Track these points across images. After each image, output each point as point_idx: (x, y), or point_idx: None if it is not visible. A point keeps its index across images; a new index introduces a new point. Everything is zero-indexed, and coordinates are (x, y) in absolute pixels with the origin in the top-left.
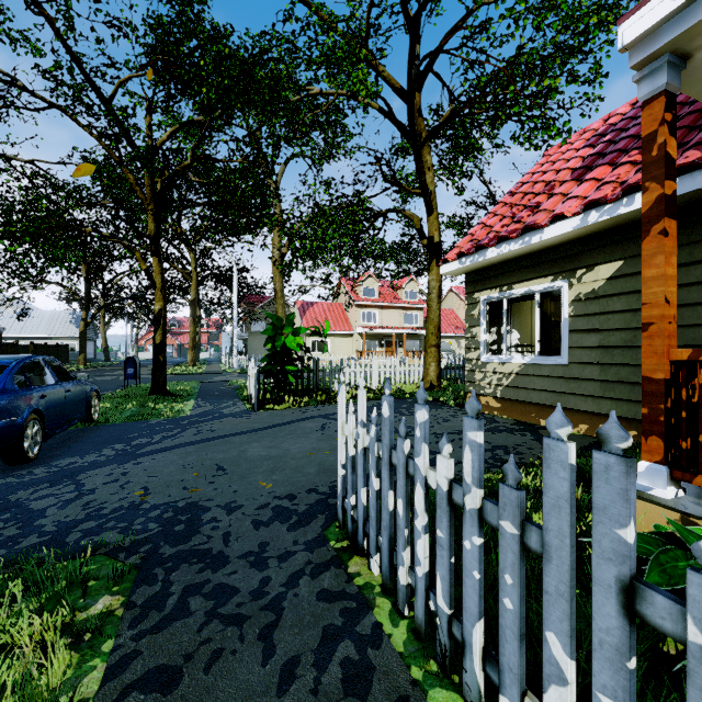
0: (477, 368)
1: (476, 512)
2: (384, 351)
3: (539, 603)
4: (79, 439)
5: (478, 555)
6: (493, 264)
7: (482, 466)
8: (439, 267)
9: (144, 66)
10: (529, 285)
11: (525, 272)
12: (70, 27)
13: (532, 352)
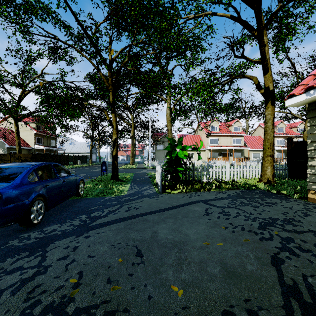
0: None
1: None
2: (222, 158)
3: None
4: (68, 208)
5: None
6: None
7: None
8: (273, 105)
9: (106, 16)
10: None
11: None
12: None
13: None
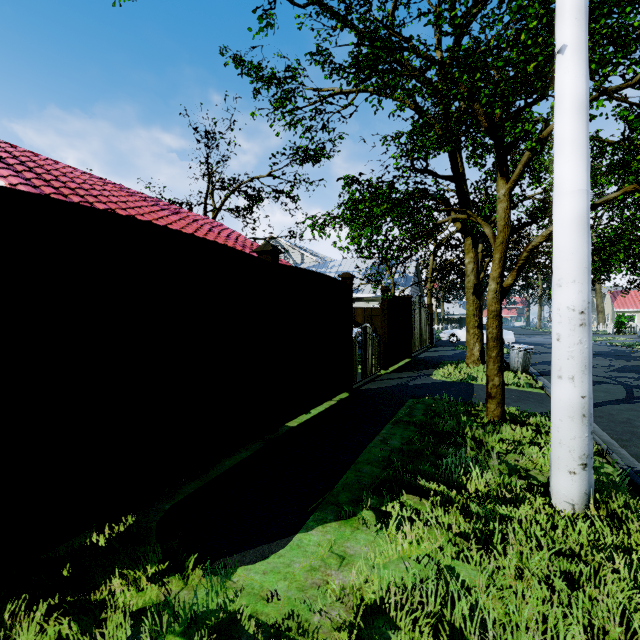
0: None
1: None
2: None
3: None
4: None
5: None
6: None
7: None
8: None
9: None
10: None
11: None
12: None
13: None
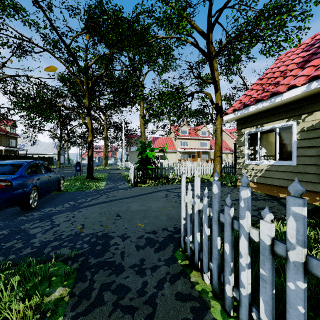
0: (243, 167)
1: (301, 265)
2: (191, 159)
3: (318, 314)
4: (54, 199)
5: (303, 296)
6: (252, 114)
7: (305, 232)
8: (221, 118)
9: (83, 29)
10: (273, 124)
11: (271, 117)
12: (50, 9)
13: (272, 159)
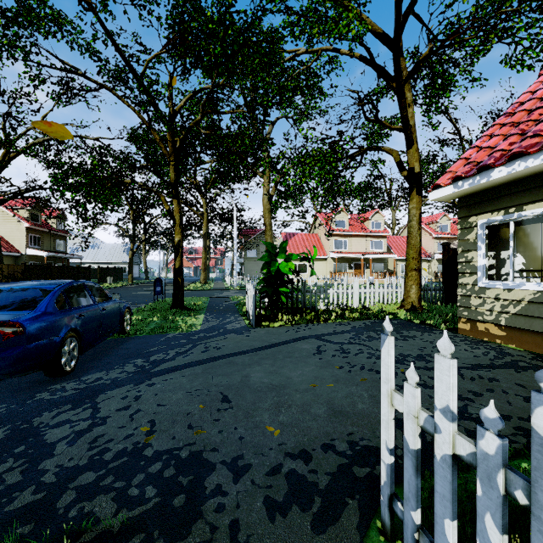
0: (473, 293)
1: None
2: (353, 272)
3: None
4: (111, 351)
5: None
6: (494, 186)
7: None
8: (419, 195)
9: (165, 44)
10: None
11: (542, 191)
12: (103, 2)
13: (539, 277)
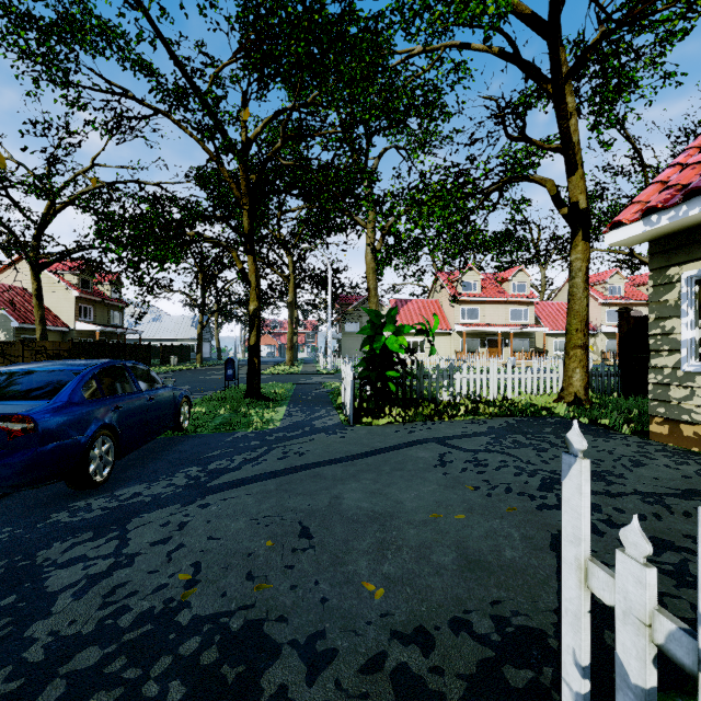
0: (675, 380)
1: None
2: (487, 351)
3: None
4: (160, 454)
5: None
6: None
7: None
8: (586, 241)
9: (236, 51)
10: None
11: None
12: None
13: None
